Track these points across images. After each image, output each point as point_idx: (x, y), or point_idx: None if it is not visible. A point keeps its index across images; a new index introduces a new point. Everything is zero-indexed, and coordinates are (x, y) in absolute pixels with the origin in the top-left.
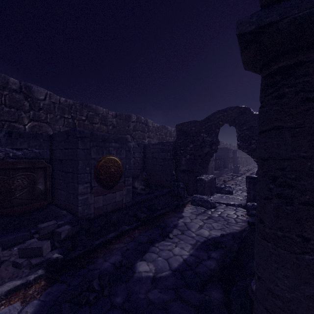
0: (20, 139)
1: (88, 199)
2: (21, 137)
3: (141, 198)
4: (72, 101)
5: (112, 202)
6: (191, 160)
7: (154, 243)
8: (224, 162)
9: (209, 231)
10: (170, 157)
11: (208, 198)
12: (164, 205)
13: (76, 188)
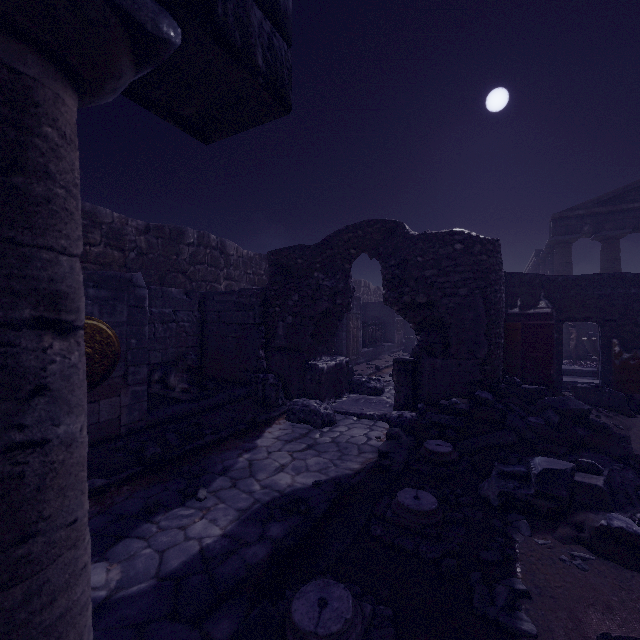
0: None
1: None
2: None
3: (174, 411)
4: None
5: (89, 423)
6: (296, 326)
7: (155, 513)
8: (388, 331)
9: (293, 477)
10: (254, 320)
11: (321, 405)
12: (223, 425)
13: None
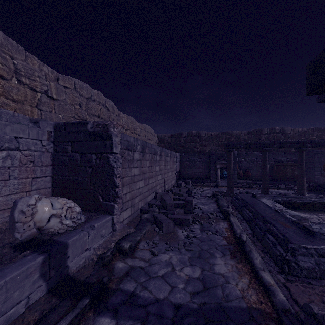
0: (288, 154)
1: (319, 178)
2: (288, 154)
3: None
4: (306, 129)
5: None
6: None
7: None
8: None
9: None
10: None
11: None
12: None
13: (314, 173)
